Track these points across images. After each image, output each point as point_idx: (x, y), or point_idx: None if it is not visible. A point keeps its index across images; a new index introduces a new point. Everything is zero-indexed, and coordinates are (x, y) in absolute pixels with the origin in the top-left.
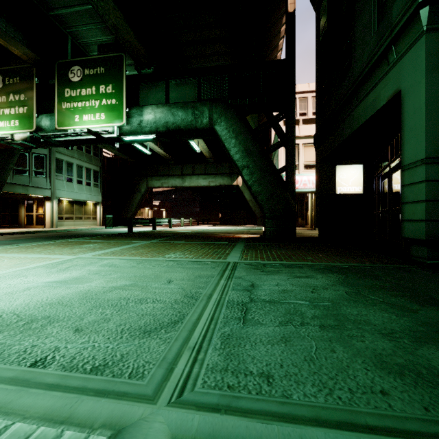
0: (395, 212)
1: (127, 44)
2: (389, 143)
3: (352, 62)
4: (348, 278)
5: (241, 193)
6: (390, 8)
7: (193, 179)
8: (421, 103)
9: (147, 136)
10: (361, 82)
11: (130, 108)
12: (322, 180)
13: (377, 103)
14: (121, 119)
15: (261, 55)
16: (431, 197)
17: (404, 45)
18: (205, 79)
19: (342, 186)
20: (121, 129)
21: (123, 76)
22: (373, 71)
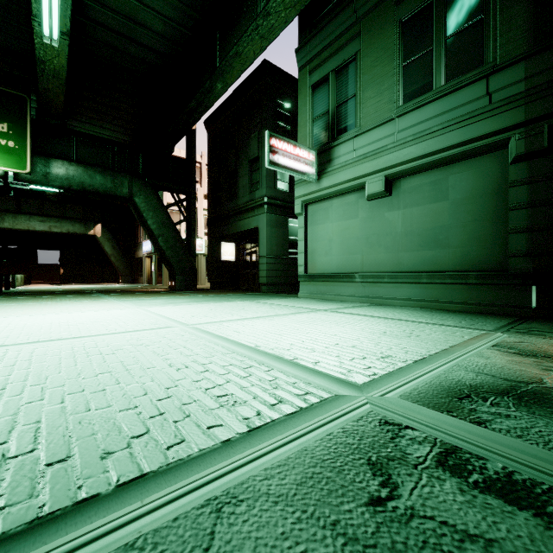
0: (253, 273)
1: (47, 99)
2: (251, 238)
3: (236, 195)
4: (250, 295)
5: (94, 244)
6: (255, 189)
7: (20, 219)
8: (265, 236)
9: (51, 188)
10: (242, 211)
11: (32, 155)
12: (213, 251)
13: (250, 226)
14: (23, 167)
15: (172, 151)
16: (267, 269)
17: (260, 211)
18: (119, 150)
19: (225, 255)
20: (17, 175)
21: (27, 121)
22: (248, 211)
